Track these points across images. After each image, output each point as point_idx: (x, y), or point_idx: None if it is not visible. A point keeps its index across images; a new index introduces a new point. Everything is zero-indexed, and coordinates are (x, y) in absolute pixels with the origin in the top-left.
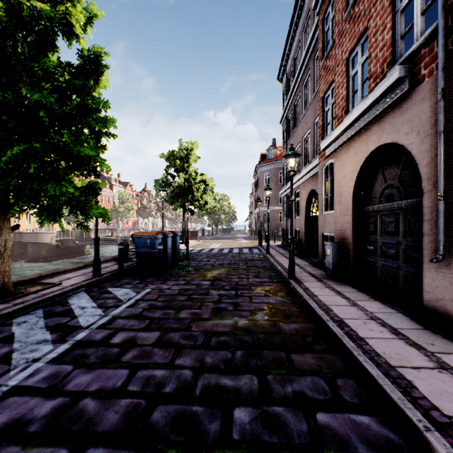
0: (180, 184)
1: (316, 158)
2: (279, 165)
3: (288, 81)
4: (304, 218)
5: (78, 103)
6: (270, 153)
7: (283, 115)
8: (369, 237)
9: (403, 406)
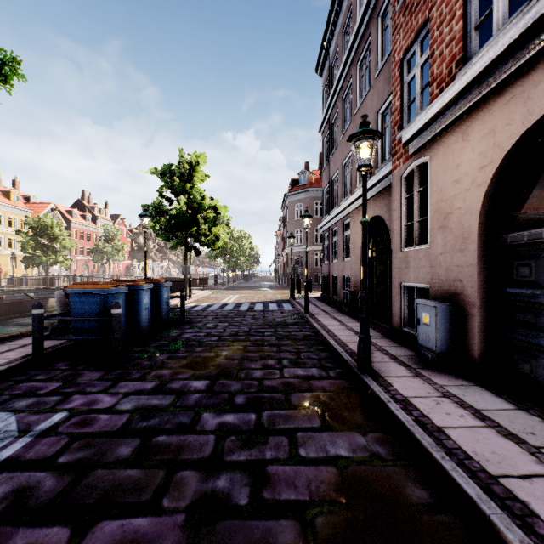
0: (179, 211)
1: (386, 165)
2: (315, 193)
3: (331, 69)
4: (360, 259)
5: None
6: (303, 178)
7: (324, 119)
8: (520, 293)
9: None
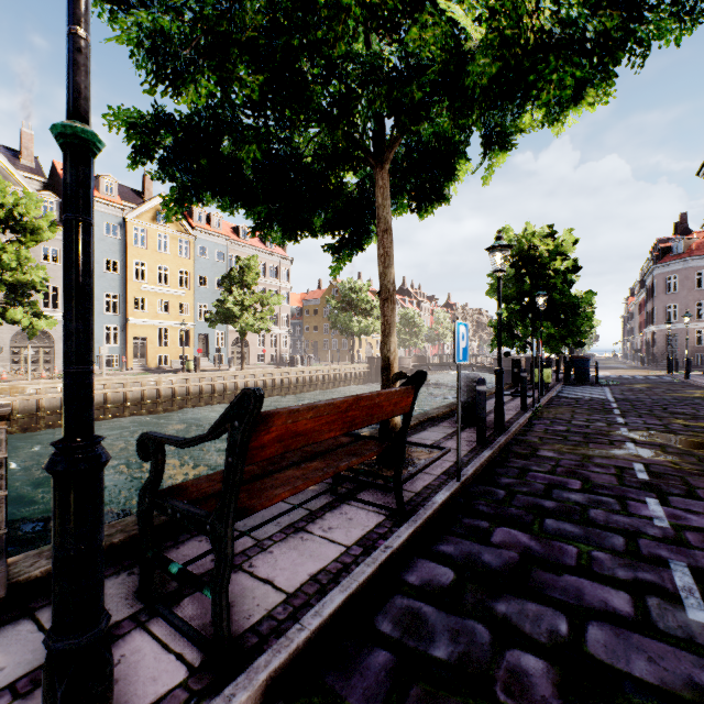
0: None
1: None
2: (696, 262)
3: None
4: None
5: (585, 297)
6: (678, 245)
7: None
8: None
9: None
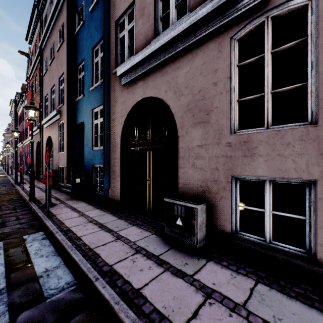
0: None
1: None
2: None
3: None
4: None
5: None
6: None
7: (11, 128)
8: None
9: (3, 170)
